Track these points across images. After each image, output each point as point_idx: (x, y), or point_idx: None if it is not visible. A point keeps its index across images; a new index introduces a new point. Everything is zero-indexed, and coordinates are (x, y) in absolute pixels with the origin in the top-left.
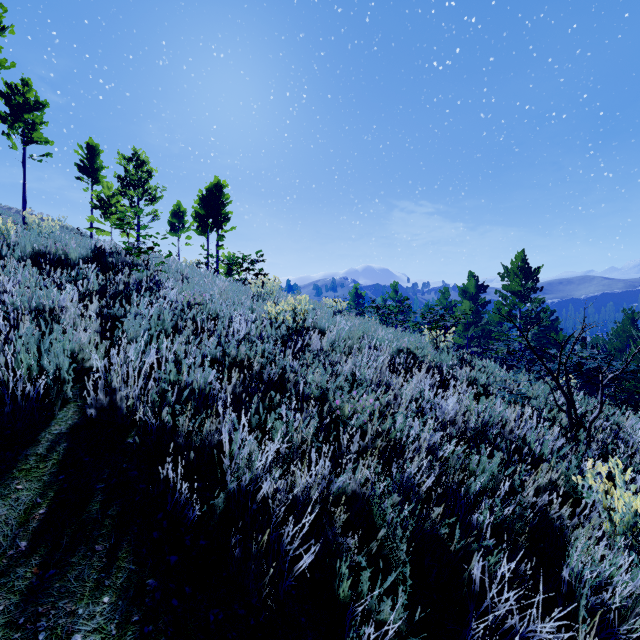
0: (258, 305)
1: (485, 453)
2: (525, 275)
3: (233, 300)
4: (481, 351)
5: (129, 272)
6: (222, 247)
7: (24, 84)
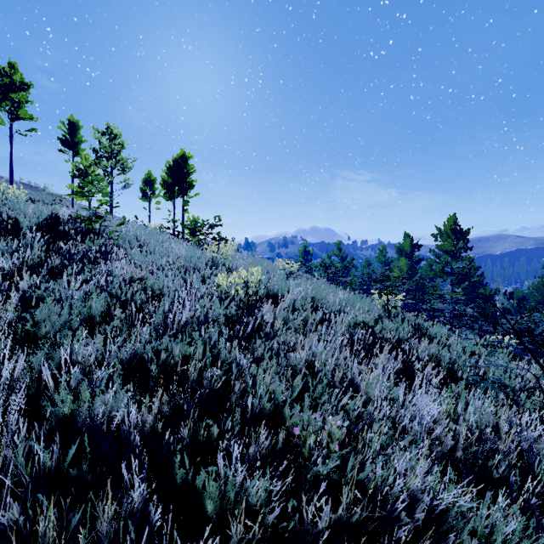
0: (212, 272)
1: (497, 506)
2: (457, 236)
3: (186, 268)
4: (415, 302)
5: (84, 239)
6: (187, 211)
7: (11, 67)
